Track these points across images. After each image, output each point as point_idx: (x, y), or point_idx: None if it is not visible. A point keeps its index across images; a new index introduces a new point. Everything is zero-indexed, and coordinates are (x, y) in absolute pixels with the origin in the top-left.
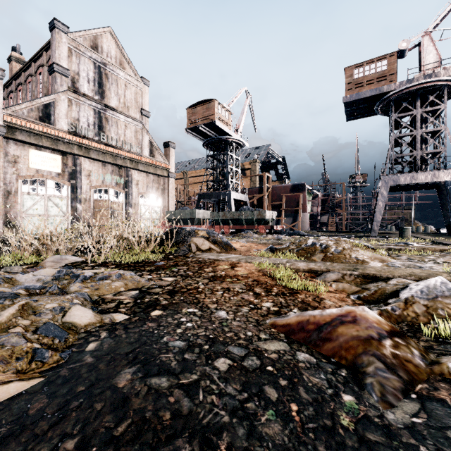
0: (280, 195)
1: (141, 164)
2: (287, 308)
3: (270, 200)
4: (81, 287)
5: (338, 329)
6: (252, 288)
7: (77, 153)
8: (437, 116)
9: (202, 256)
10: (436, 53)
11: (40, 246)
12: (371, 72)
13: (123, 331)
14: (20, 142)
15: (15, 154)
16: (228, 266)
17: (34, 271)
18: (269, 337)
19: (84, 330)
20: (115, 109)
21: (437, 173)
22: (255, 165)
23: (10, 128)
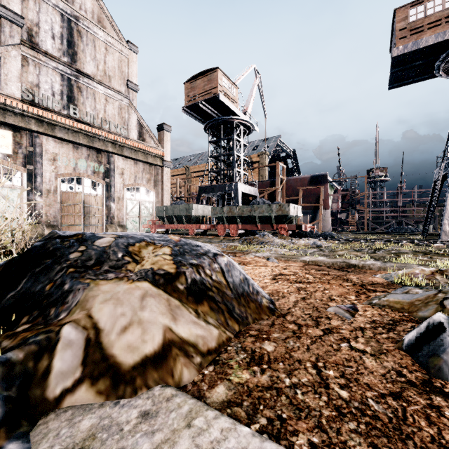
0: (295, 189)
1: (128, 149)
2: None
3: (284, 195)
4: None
5: None
6: None
7: (36, 130)
8: None
9: None
10: None
11: None
12: (436, 10)
13: None
14: None
15: None
16: None
17: None
18: None
19: None
20: (91, 77)
21: None
22: (264, 157)
23: None
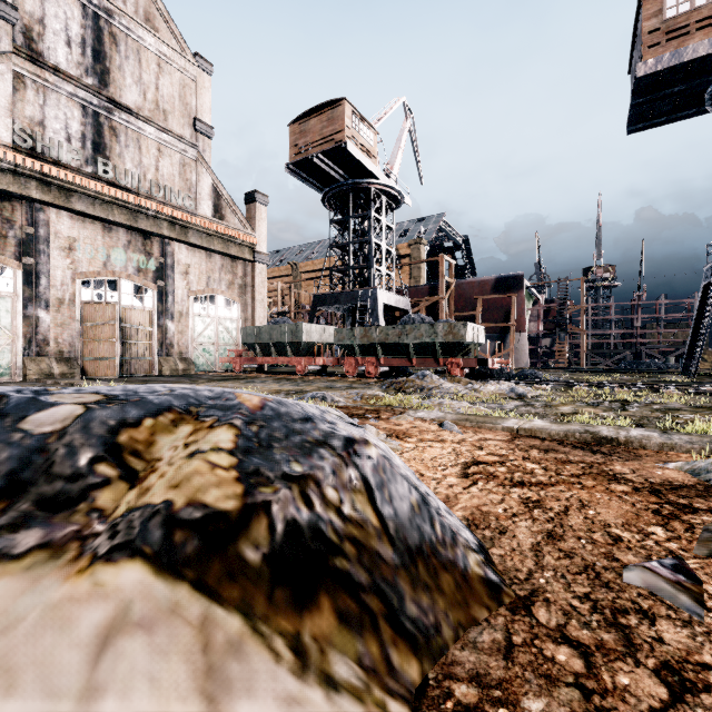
0: (471, 299)
1: (195, 232)
2: None
3: (452, 308)
4: None
5: None
6: None
7: (39, 198)
8: None
9: None
10: None
11: None
12: None
13: None
14: None
15: None
16: None
17: None
18: None
19: None
20: (133, 111)
21: None
22: (418, 248)
23: None
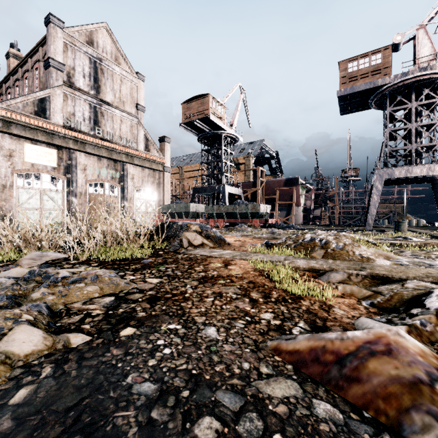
0: (273, 189)
1: (137, 158)
2: (291, 321)
3: (264, 194)
4: (45, 293)
5: (368, 364)
6: (248, 293)
7: (73, 148)
8: (432, 109)
9: (194, 252)
10: (431, 46)
11: (20, 241)
12: (365, 66)
13: (75, 364)
14: (16, 136)
15: (11, 148)
16: (221, 264)
17: (6, 270)
18: (273, 371)
19: (22, 363)
20: (110, 104)
21: (432, 166)
22: (249, 159)
23: (5, 122)
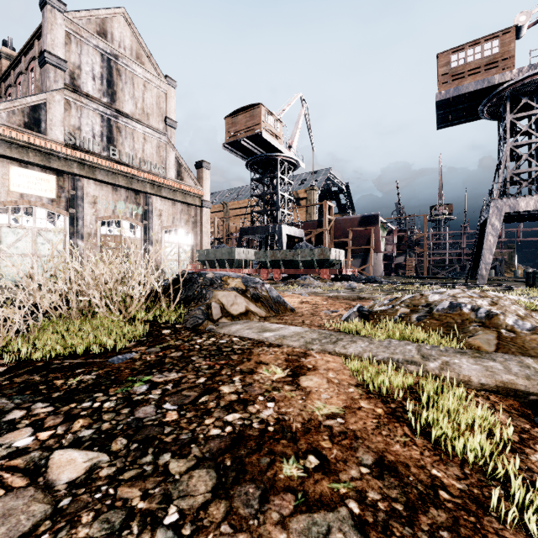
0: (345, 230)
1: (166, 189)
2: None
3: (332, 236)
4: None
5: None
6: None
7: (78, 173)
8: None
9: (229, 332)
10: None
11: None
12: (475, 58)
13: None
14: None
15: None
16: (284, 371)
17: None
18: None
19: None
20: (130, 116)
21: None
22: (312, 193)
23: None
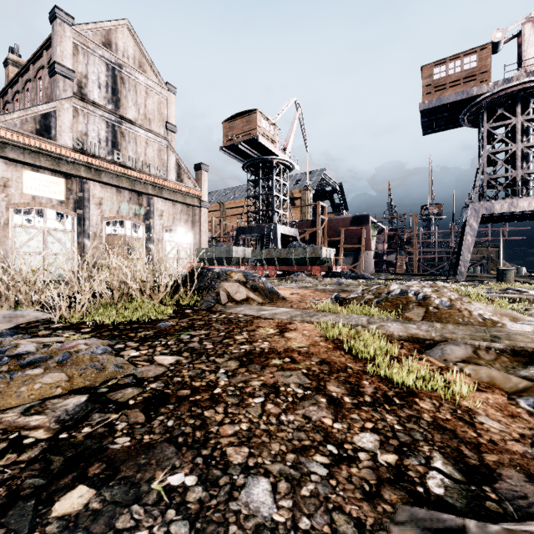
0: (337, 229)
1: (167, 191)
2: (417, 453)
3: (325, 235)
4: None
5: None
6: (322, 384)
7: (85, 176)
8: None
9: (235, 311)
10: None
11: None
12: (456, 71)
13: None
14: (12, 161)
15: (5, 176)
16: (275, 330)
17: None
18: None
19: None
20: (133, 122)
21: None
22: (306, 193)
23: None
